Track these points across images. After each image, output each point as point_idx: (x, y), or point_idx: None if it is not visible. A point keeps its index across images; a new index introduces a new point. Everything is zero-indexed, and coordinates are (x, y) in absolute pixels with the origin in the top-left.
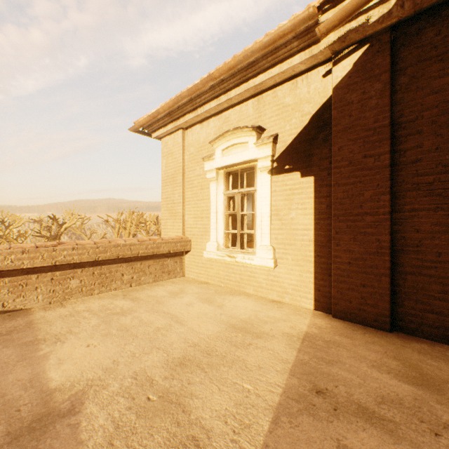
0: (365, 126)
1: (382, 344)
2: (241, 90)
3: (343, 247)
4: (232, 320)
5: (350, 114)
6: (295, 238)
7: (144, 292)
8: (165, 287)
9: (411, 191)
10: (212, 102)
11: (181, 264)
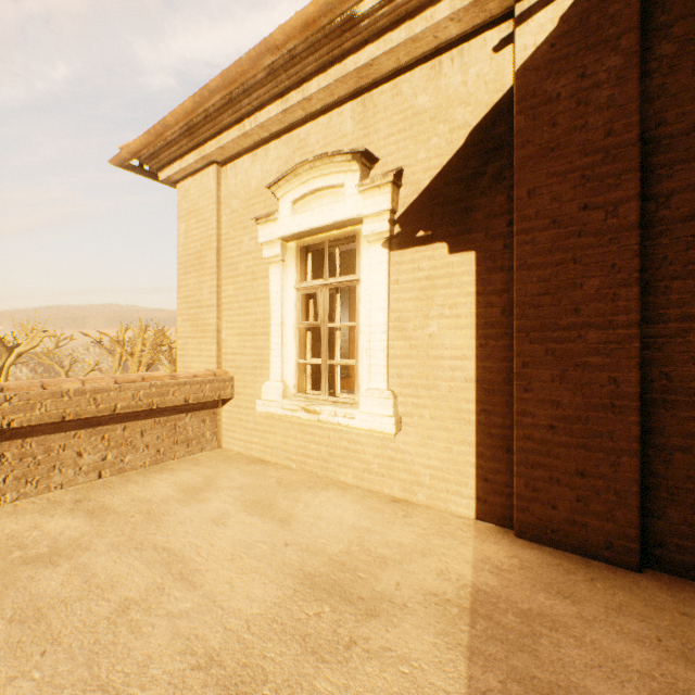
0: (586, 145)
1: (640, 613)
2: (330, 78)
3: (538, 394)
4: (310, 563)
5: (553, 122)
6: (436, 376)
7: (124, 492)
8: (176, 476)
9: (682, 279)
10: (272, 105)
11: (214, 424)
